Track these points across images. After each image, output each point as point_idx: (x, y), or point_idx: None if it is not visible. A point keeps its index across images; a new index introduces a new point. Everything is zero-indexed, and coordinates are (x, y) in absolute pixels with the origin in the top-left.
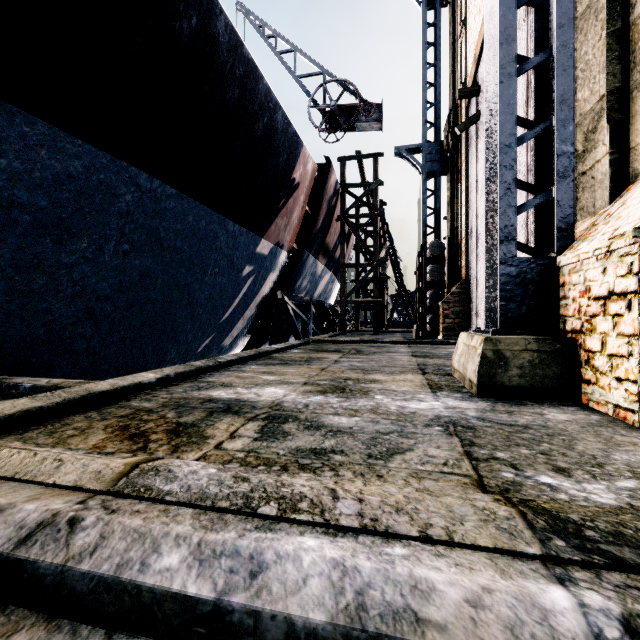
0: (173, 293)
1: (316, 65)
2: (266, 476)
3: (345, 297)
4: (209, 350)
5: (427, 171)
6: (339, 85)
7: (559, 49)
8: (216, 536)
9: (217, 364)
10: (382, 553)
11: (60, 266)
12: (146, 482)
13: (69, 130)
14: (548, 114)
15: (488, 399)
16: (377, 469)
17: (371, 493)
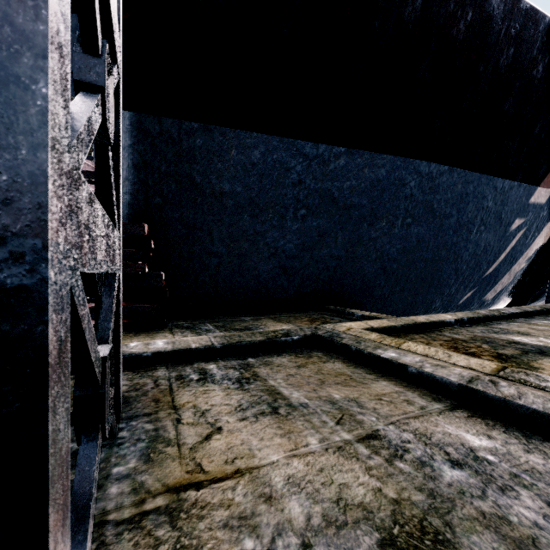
0: (440, 252)
1: None
2: None
3: None
4: (469, 303)
5: None
6: None
7: None
8: None
9: (501, 315)
10: None
11: (370, 240)
12: (521, 377)
13: (379, 151)
14: None
15: None
16: None
17: None
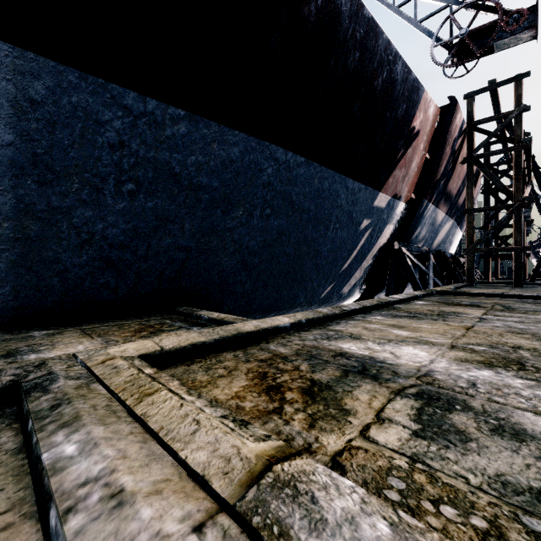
0: (302, 247)
1: (440, 0)
2: None
3: (473, 245)
4: (330, 296)
5: None
6: (470, 9)
7: None
8: None
9: (342, 312)
10: None
11: (226, 230)
12: (280, 511)
13: (230, 125)
14: None
15: None
16: None
17: None
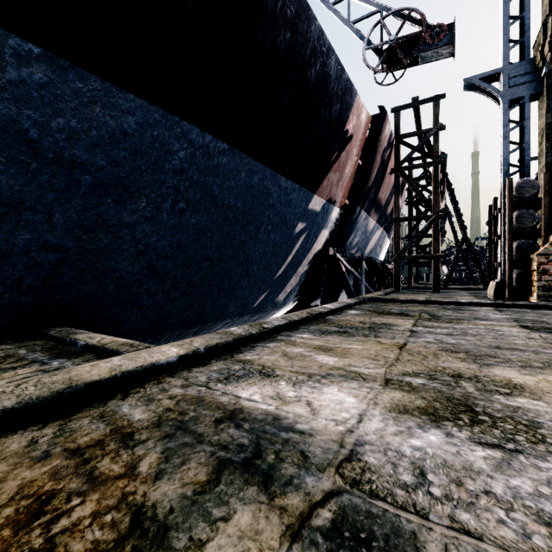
0: (229, 251)
1: (371, 4)
2: None
3: (400, 252)
4: (264, 305)
5: (510, 98)
6: (398, 18)
7: None
8: None
9: (261, 331)
10: None
11: (122, 225)
12: None
13: (120, 84)
14: None
15: None
16: None
17: None
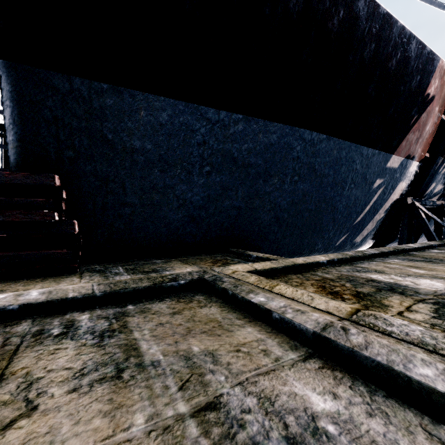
0: (321, 205)
1: None
2: None
3: None
4: (344, 244)
5: None
6: None
7: None
8: None
9: (364, 255)
10: None
11: (265, 194)
12: (371, 321)
13: (271, 119)
14: None
15: None
16: None
17: None
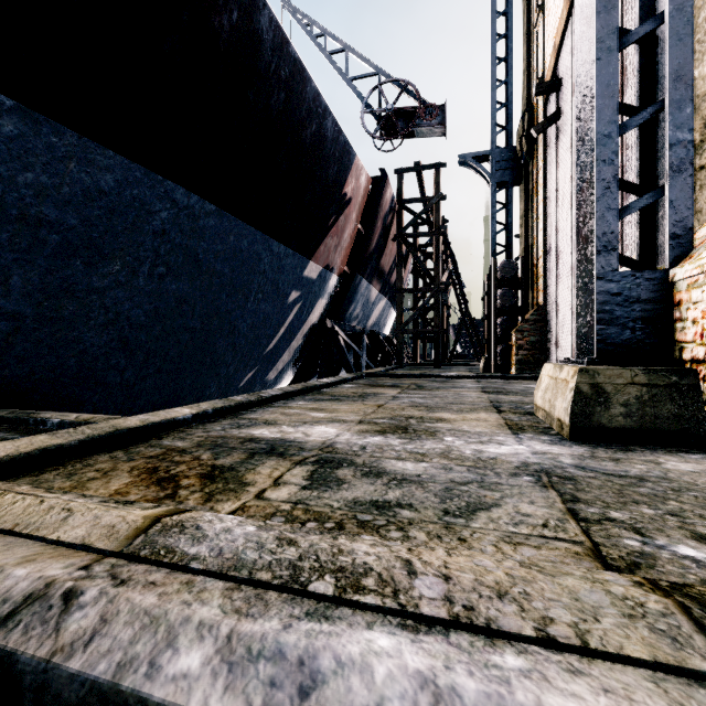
0: (213, 321)
1: (370, 65)
2: (318, 538)
3: (402, 326)
4: (252, 385)
5: (497, 181)
6: (396, 86)
7: (673, 14)
8: (252, 626)
9: (260, 399)
10: (489, 664)
11: (91, 291)
12: (168, 542)
13: (100, 140)
14: (656, 97)
15: (584, 443)
16: (457, 530)
17: (460, 568)
